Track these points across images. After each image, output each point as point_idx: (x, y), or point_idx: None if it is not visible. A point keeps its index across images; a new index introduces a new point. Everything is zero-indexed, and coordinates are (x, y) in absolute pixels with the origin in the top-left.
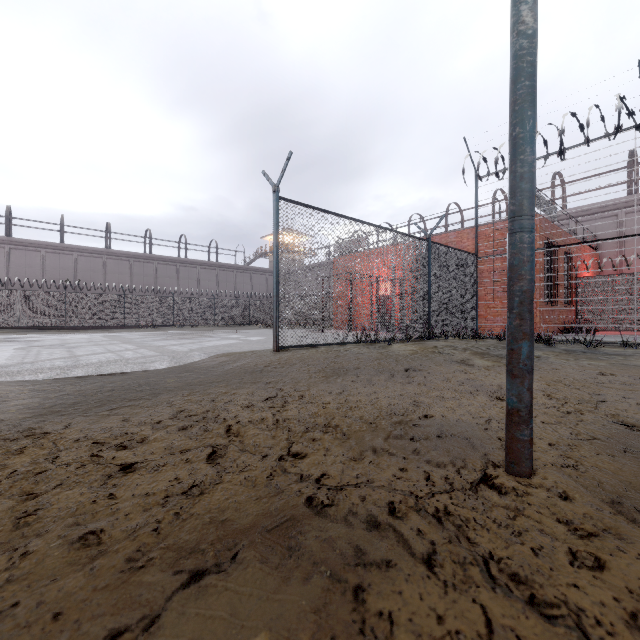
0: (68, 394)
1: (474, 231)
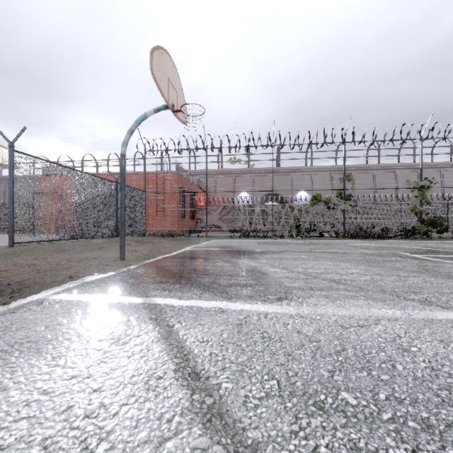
0: None
1: (147, 176)
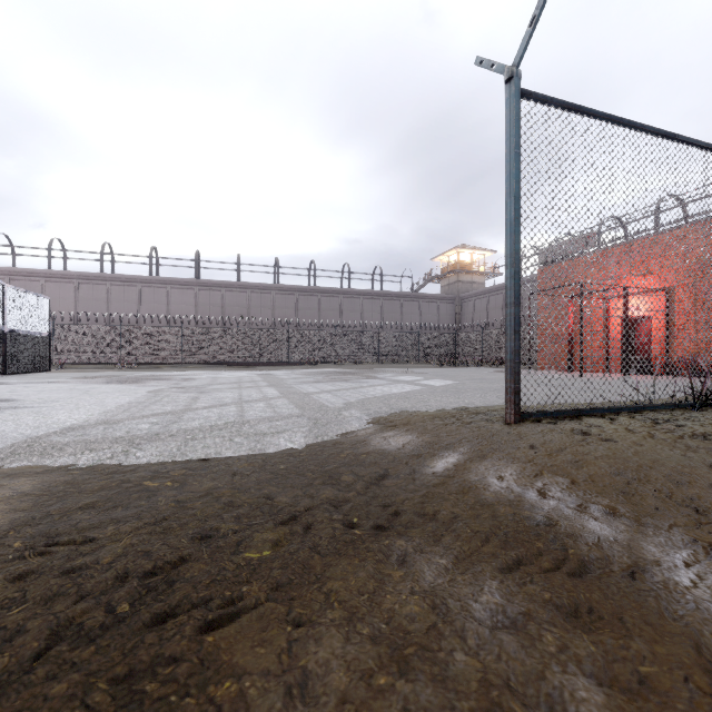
0: None
1: None
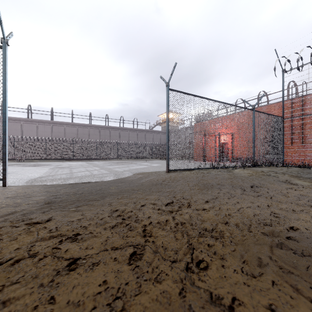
0: (60, 194)
1: (278, 104)
